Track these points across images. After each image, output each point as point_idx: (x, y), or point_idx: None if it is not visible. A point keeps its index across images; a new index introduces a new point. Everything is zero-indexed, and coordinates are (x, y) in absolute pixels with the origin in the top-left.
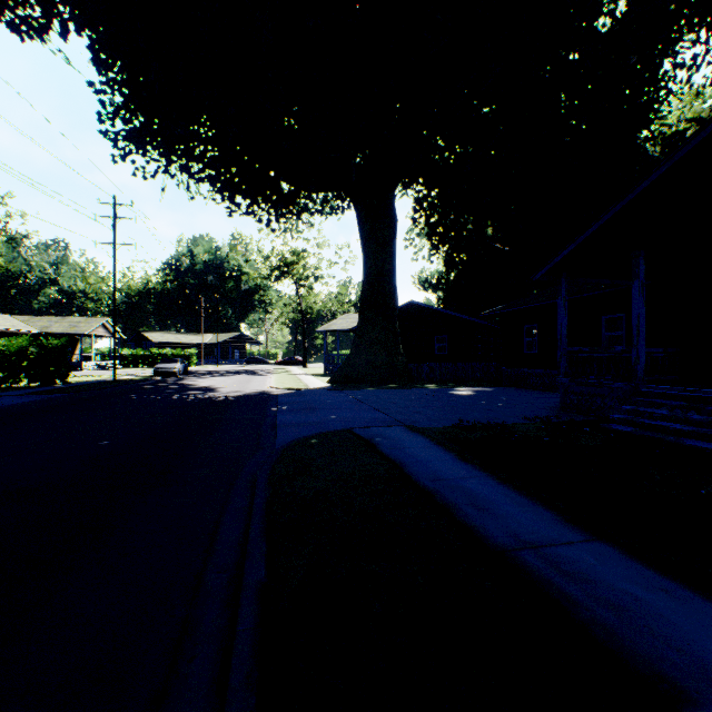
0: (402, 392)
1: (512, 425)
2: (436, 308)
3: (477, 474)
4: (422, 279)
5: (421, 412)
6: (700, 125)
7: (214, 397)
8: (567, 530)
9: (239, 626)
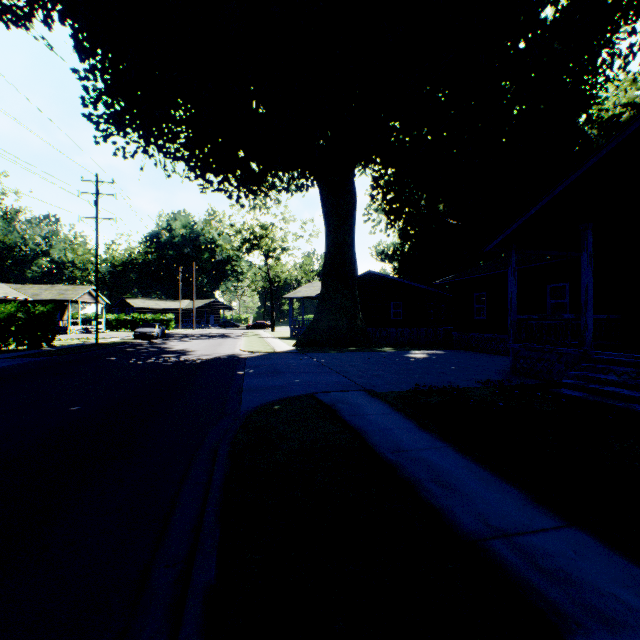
0: (361, 355)
1: (466, 389)
2: (392, 277)
3: (438, 444)
4: (379, 251)
5: (379, 375)
6: (634, 109)
7: (186, 360)
8: (538, 512)
9: None
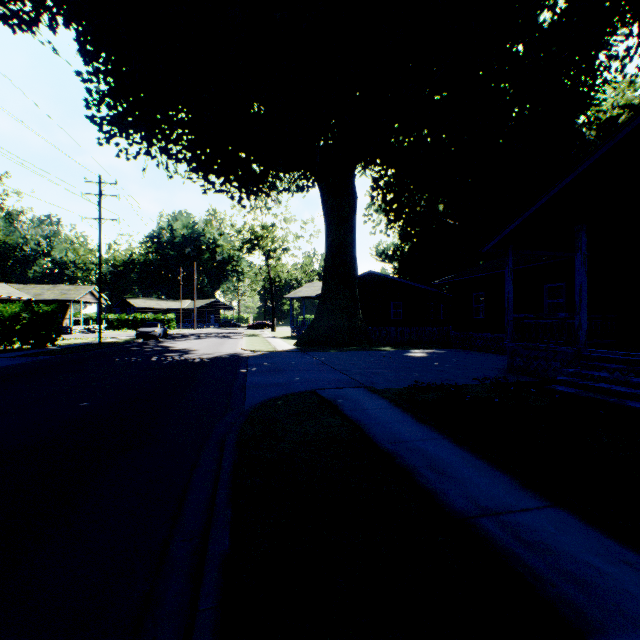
0: (361, 354)
1: (464, 386)
2: (392, 277)
3: (434, 436)
4: (379, 251)
5: (379, 373)
6: (631, 111)
7: (189, 359)
8: (525, 495)
9: (201, 606)
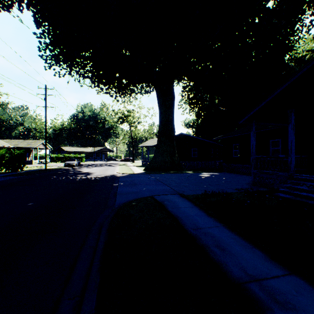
0: (177, 175)
1: (230, 193)
2: (192, 136)
3: (217, 224)
4: (186, 123)
5: (186, 186)
6: (312, 53)
7: (89, 178)
8: (273, 265)
9: None
